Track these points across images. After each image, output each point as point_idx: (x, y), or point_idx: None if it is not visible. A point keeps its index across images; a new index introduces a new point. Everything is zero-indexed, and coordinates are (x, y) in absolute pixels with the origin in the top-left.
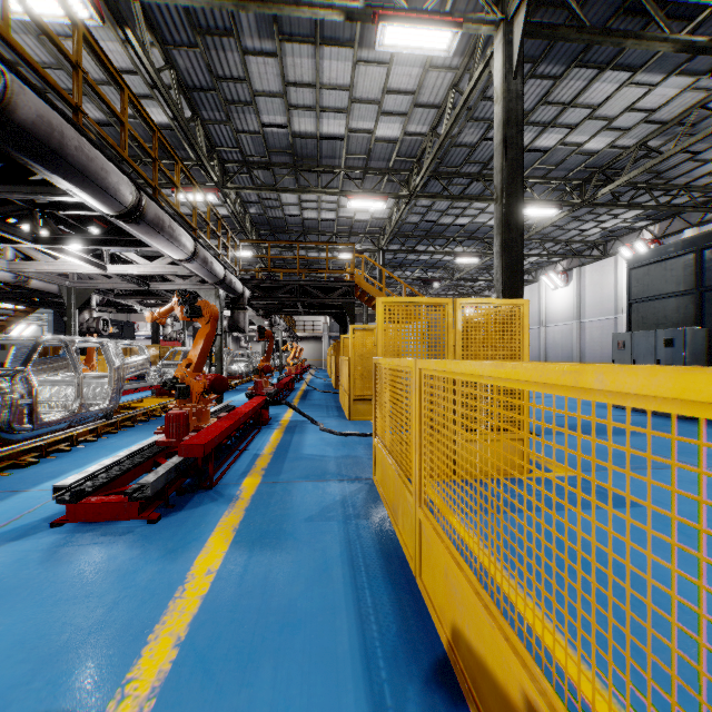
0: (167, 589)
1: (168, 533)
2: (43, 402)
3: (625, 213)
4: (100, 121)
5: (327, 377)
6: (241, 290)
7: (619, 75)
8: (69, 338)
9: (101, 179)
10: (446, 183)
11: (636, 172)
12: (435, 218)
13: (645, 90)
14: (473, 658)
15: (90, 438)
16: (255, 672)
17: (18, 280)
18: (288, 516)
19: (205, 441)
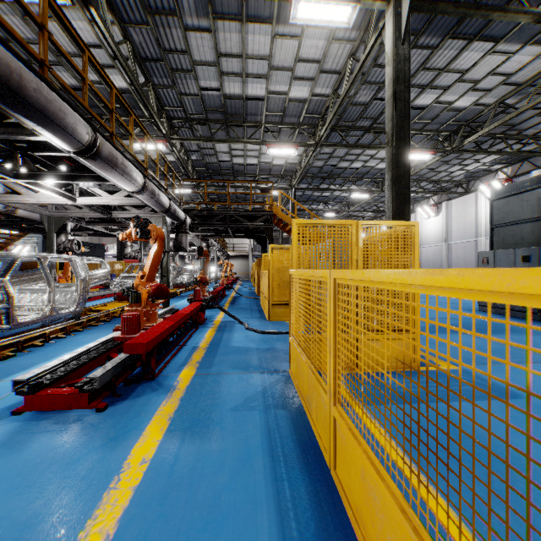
0: (103, 478)
1: (112, 421)
2: (25, 306)
3: (485, 158)
4: (74, 87)
5: (251, 286)
6: (184, 218)
7: (484, 45)
8: (43, 255)
9: (60, 119)
10: (344, 134)
11: (496, 125)
12: (335, 163)
13: (505, 58)
14: None
15: (60, 335)
16: None
17: (7, 210)
18: (217, 406)
19: (147, 340)
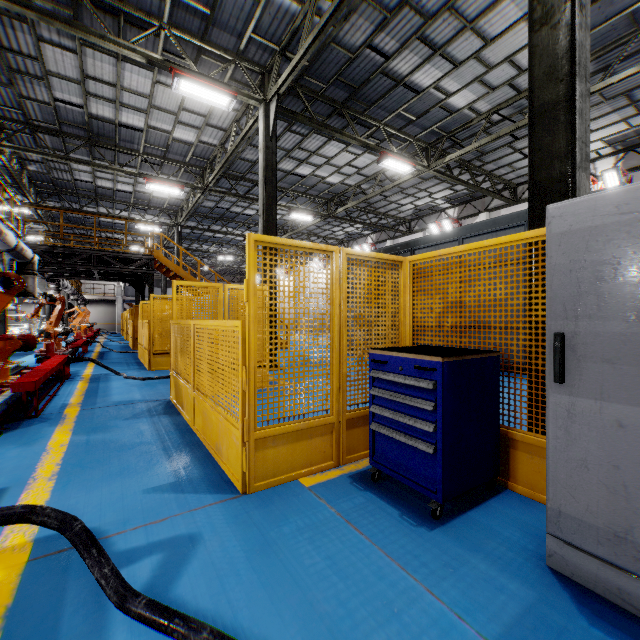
0: (36, 454)
1: (16, 438)
2: None
3: (357, 224)
4: None
5: (123, 340)
6: (32, 257)
7: (339, 144)
8: None
9: None
10: (235, 182)
11: (355, 203)
12: (227, 206)
13: (355, 156)
14: (210, 432)
15: None
16: (109, 462)
17: None
18: (110, 420)
19: (35, 380)
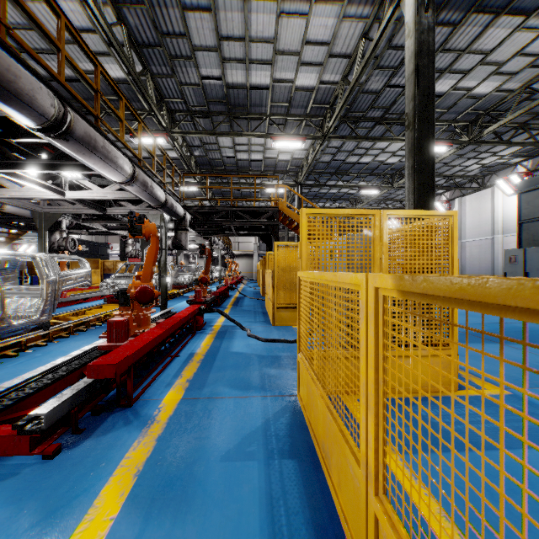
0: None
1: (58, 477)
2: None
3: (503, 150)
4: (70, 78)
5: (256, 286)
6: (183, 214)
7: (512, 20)
8: (18, 253)
9: (10, 82)
10: (354, 126)
11: (520, 112)
12: (343, 158)
13: (534, 35)
14: None
15: (41, 343)
16: None
17: None
18: (202, 451)
19: (119, 359)
